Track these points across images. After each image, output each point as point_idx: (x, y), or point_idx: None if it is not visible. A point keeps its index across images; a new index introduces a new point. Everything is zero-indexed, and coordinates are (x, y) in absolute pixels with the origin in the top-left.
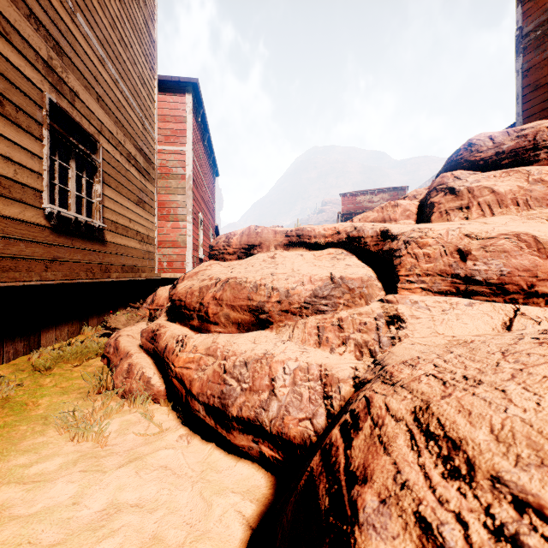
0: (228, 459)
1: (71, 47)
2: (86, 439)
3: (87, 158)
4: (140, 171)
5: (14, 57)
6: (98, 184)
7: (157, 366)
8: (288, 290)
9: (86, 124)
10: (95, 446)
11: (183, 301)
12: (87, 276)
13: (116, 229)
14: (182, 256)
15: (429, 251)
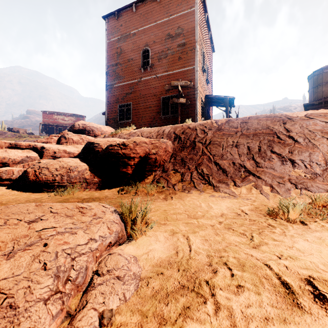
0: (3, 187)
1: None
2: None
3: None
4: None
5: None
6: None
7: None
8: (15, 159)
9: None
10: None
11: None
12: None
13: None
14: None
15: (50, 152)
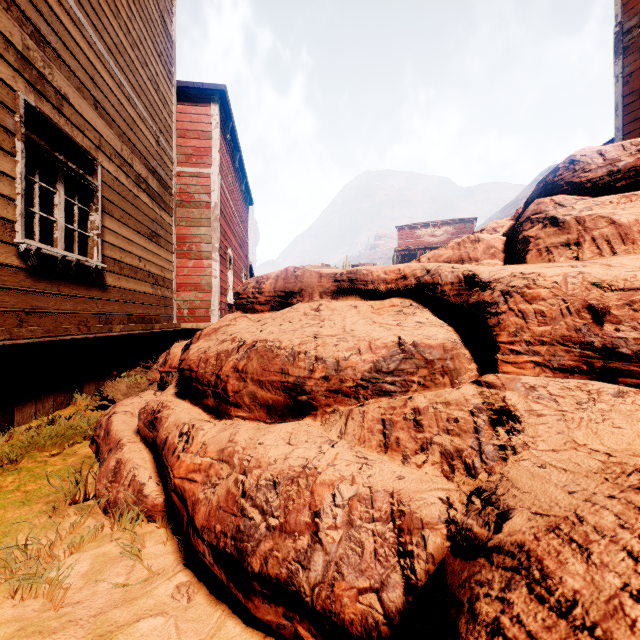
0: (246, 638)
1: (57, 36)
2: (35, 594)
3: (81, 180)
4: (154, 198)
5: None
6: (95, 213)
7: (157, 464)
8: (339, 361)
9: (78, 136)
10: (46, 607)
11: (194, 372)
12: (80, 330)
13: (121, 270)
14: (207, 302)
15: (543, 307)
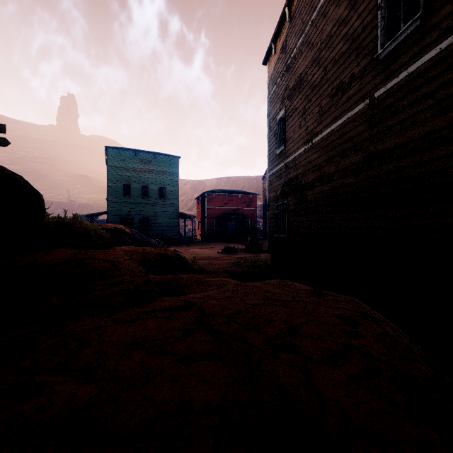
0: None
1: None
2: None
3: None
4: None
5: (452, 148)
6: None
7: None
8: None
9: None
10: None
11: None
12: None
13: None
14: None
15: None
